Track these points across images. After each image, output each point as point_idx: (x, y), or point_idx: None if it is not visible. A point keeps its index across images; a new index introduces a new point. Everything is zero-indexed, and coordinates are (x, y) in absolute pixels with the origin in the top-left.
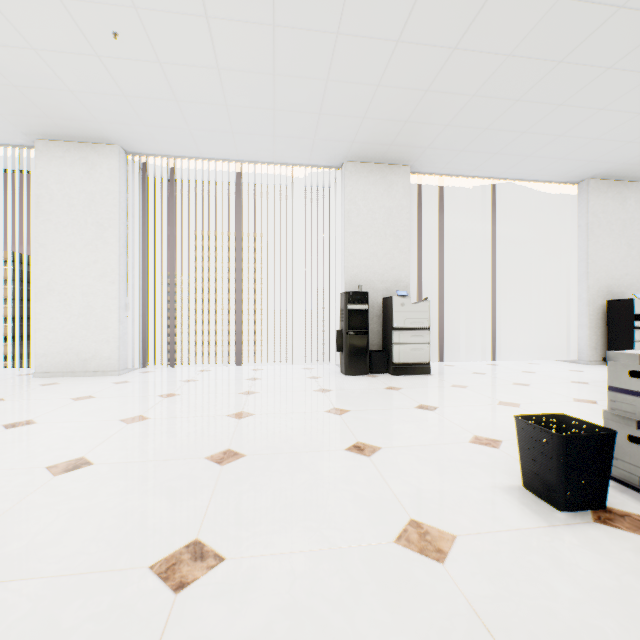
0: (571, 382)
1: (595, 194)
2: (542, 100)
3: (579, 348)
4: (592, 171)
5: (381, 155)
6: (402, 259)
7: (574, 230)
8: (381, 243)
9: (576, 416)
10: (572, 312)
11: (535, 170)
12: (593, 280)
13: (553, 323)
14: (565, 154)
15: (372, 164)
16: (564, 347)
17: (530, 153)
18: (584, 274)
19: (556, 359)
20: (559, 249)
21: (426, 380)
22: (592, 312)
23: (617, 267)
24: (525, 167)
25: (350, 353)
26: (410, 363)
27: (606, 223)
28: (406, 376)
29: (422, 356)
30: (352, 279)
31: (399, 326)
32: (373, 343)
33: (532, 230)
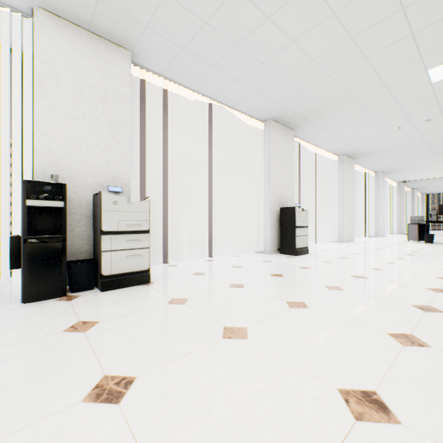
0: (271, 276)
1: (274, 131)
2: (256, 1)
3: (265, 242)
4: (274, 112)
5: (89, 15)
6: (121, 153)
7: (262, 156)
8: (93, 129)
9: (311, 343)
10: (260, 216)
11: (240, 99)
12: (273, 193)
13: (248, 224)
14: (262, 88)
15: (80, 28)
16: (255, 241)
17: (239, 77)
18: (268, 188)
19: (250, 250)
20: (252, 169)
21: (141, 295)
22: (272, 216)
23: (284, 185)
24: (234, 93)
25: (31, 270)
26: (126, 273)
27: (279, 154)
28: (119, 290)
29: (141, 263)
30: (47, 167)
31: (111, 229)
32: (81, 250)
33: (235, 153)
